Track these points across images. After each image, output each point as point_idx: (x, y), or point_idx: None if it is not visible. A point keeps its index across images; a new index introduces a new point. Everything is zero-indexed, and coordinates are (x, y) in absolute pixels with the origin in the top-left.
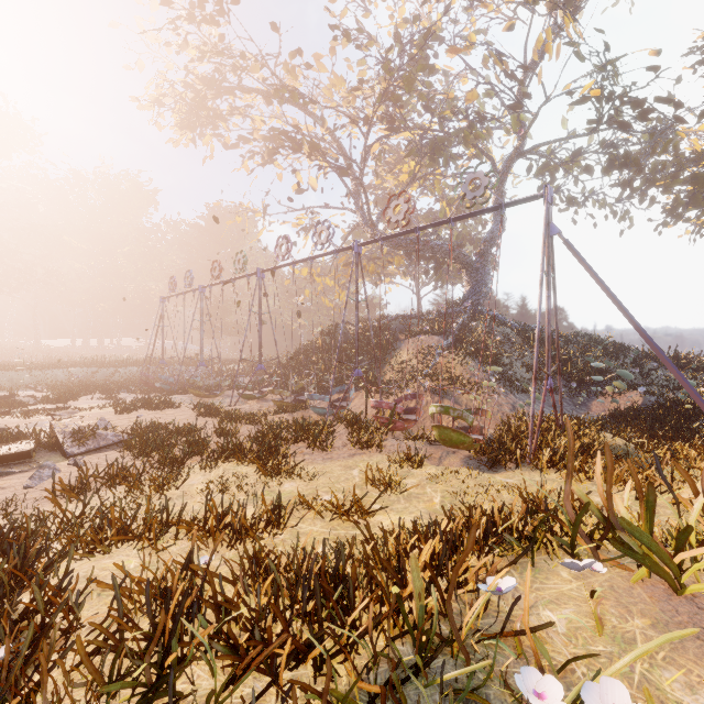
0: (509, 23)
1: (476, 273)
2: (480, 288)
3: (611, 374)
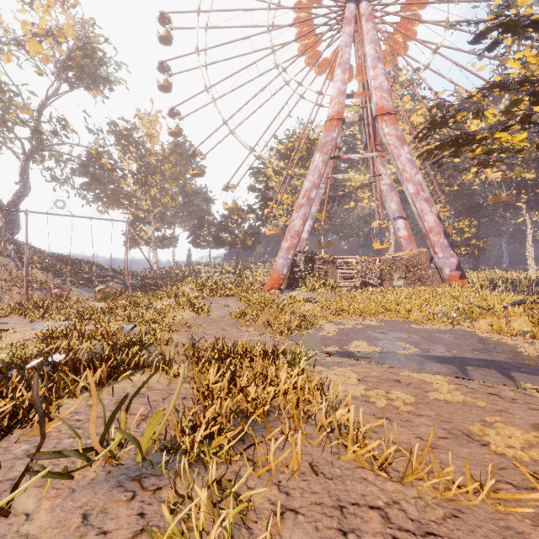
0: (40, 71)
1: (9, 215)
2: (14, 226)
3: (104, 278)
